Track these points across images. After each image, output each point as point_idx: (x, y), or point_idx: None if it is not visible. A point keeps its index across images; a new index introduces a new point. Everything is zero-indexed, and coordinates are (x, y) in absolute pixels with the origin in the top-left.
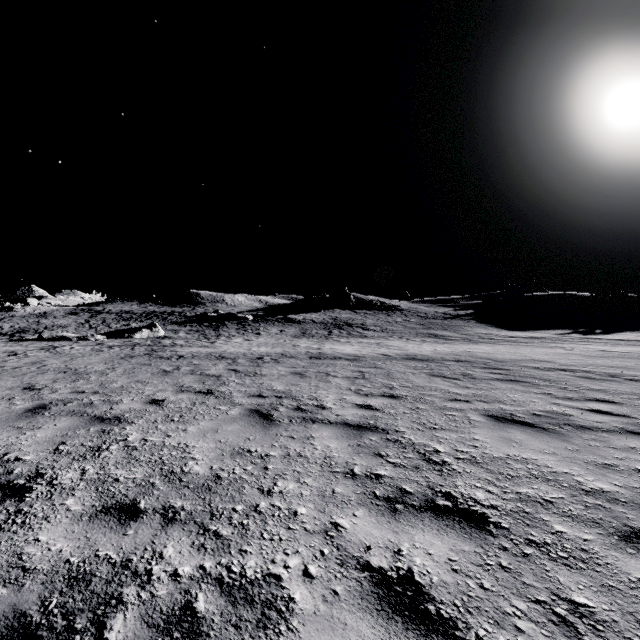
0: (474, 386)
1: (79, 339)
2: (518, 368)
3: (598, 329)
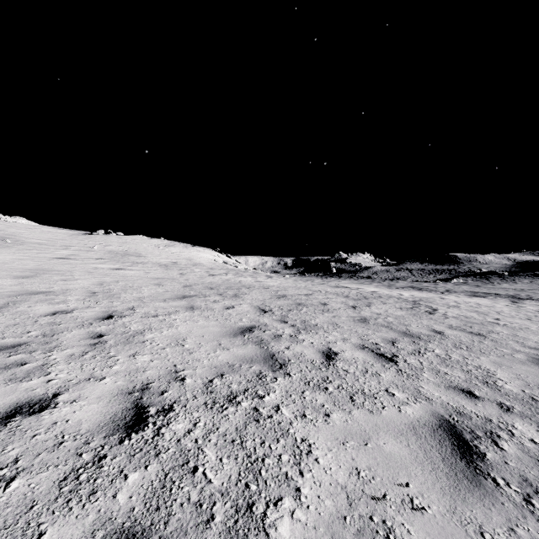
0: None
1: (432, 282)
2: None
3: None
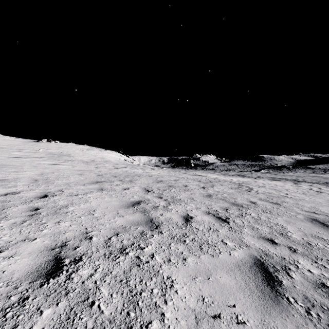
0: None
1: (250, 172)
2: None
3: None
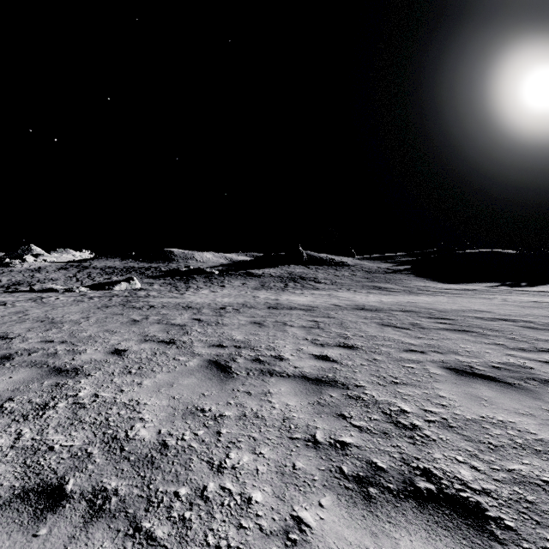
0: (425, 336)
1: (65, 291)
2: (462, 318)
3: (523, 282)
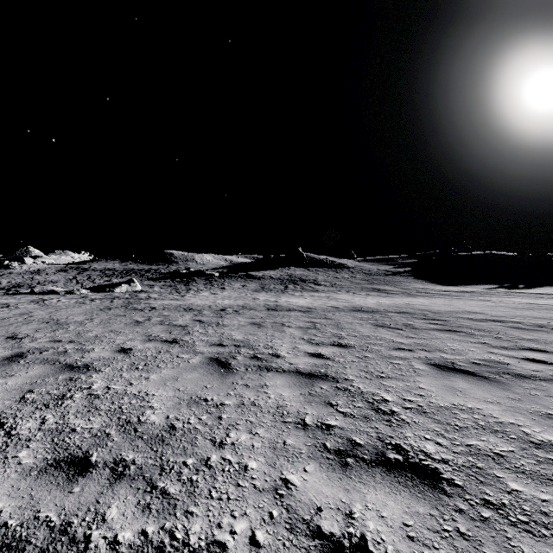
0: (416, 336)
1: (66, 293)
2: (454, 319)
3: (521, 284)
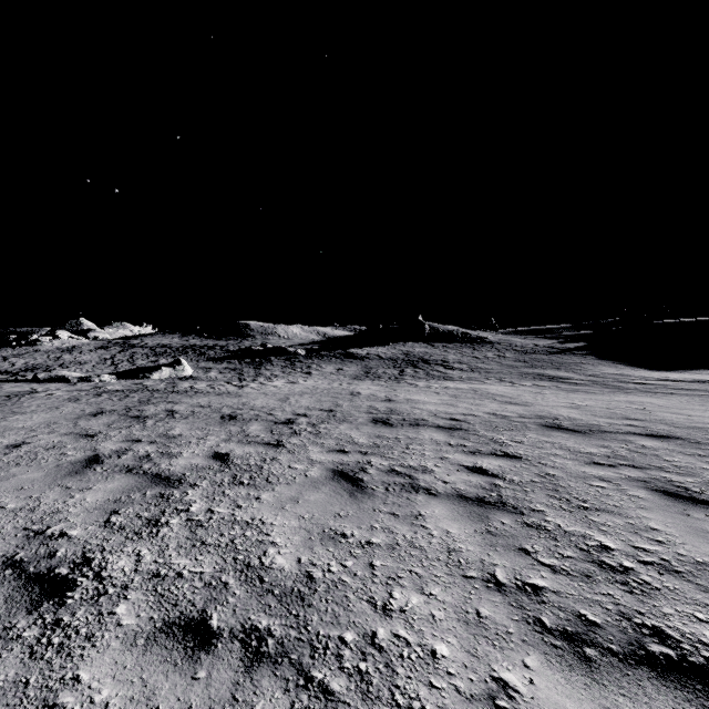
0: None
1: (80, 380)
2: None
3: None
